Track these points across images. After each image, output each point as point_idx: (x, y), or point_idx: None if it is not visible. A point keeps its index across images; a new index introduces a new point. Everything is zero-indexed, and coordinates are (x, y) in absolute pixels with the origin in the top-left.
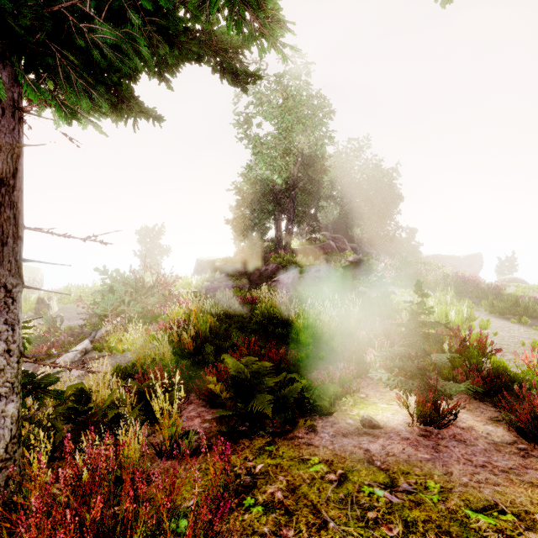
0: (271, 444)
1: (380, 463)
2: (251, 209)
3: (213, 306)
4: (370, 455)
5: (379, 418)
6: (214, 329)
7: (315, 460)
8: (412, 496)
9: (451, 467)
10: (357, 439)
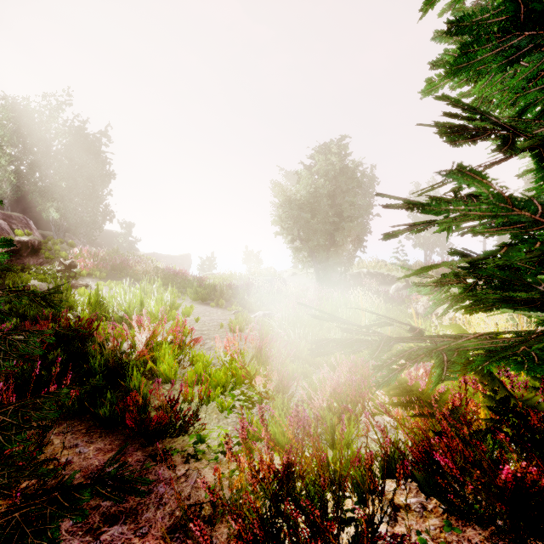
0: None
1: None
2: None
3: None
4: None
5: None
6: None
7: None
8: None
9: None
10: None
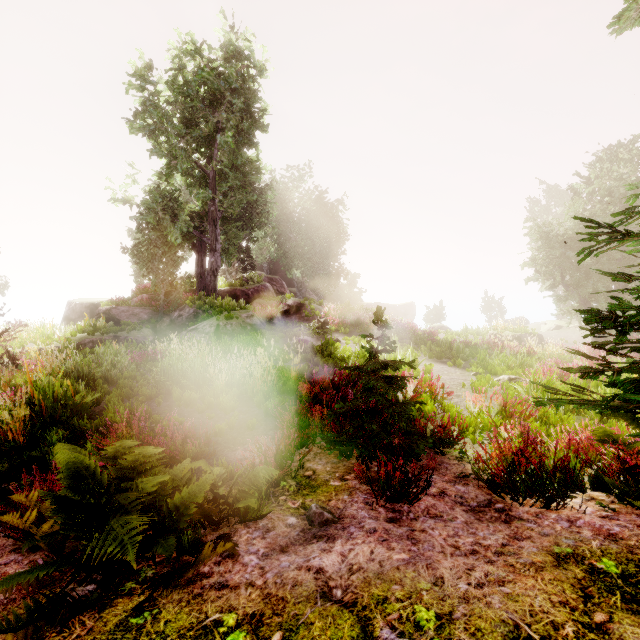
0: (142, 610)
1: (341, 593)
2: (158, 232)
3: (81, 366)
4: (325, 580)
5: (333, 505)
6: (76, 402)
7: (230, 622)
8: None
9: (439, 568)
10: (304, 552)
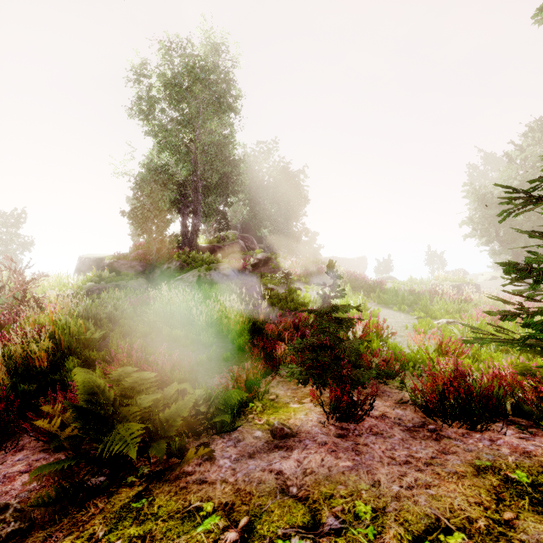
0: (141, 497)
1: (296, 490)
2: (151, 199)
3: (90, 308)
4: (283, 480)
5: (292, 422)
6: (87, 337)
7: (208, 509)
8: (342, 538)
9: (377, 474)
10: (267, 458)
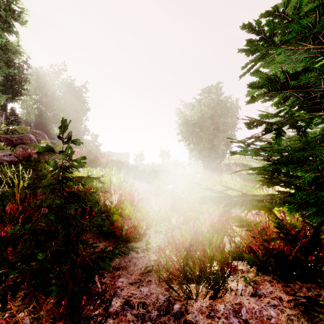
0: None
1: None
2: None
3: None
4: None
5: None
6: None
7: None
8: None
9: None
10: None
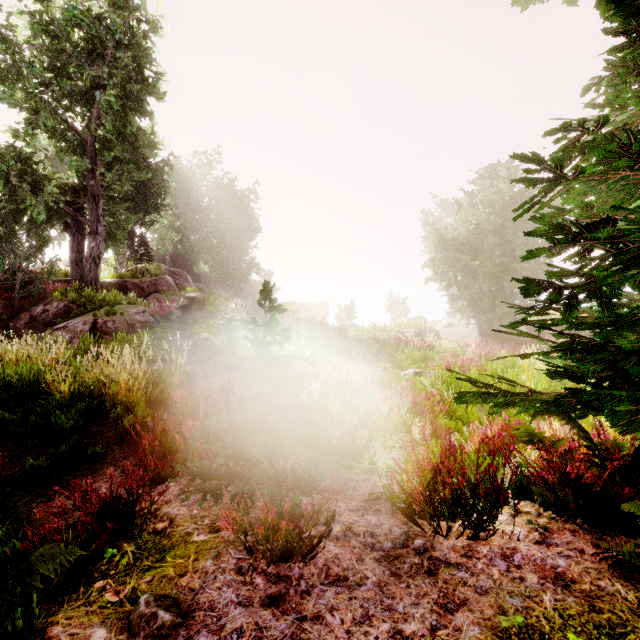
0: None
1: None
2: (12, 205)
3: None
4: None
5: (184, 584)
6: None
7: None
8: None
9: None
10: None
